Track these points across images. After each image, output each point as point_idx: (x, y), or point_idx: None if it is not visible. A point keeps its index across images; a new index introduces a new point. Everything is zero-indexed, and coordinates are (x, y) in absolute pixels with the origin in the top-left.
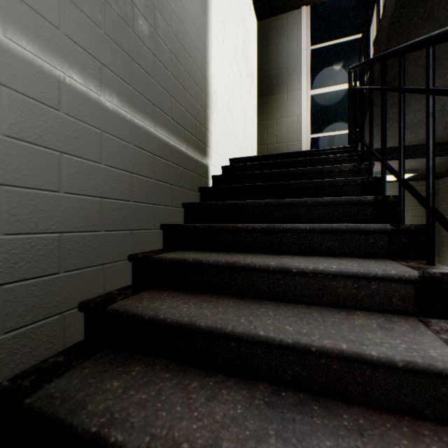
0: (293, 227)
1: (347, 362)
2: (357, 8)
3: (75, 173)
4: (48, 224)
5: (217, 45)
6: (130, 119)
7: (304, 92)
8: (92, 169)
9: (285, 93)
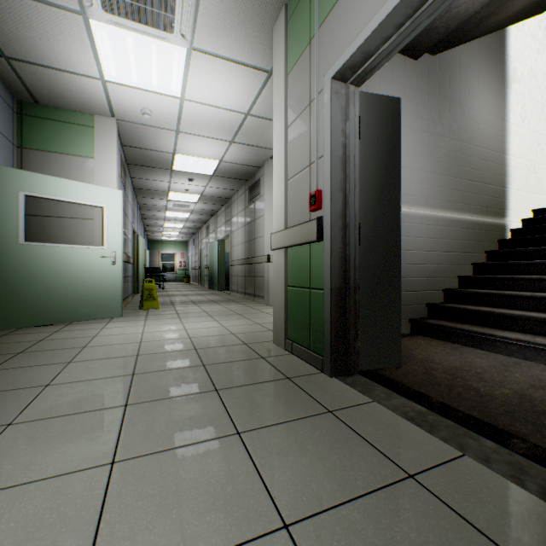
0: None
1: None
2: None
3: (441, 245)
4: (435, 262)
5: (515, 130)
6: (457, 217)
7: None
8: (445, 242)
9: None
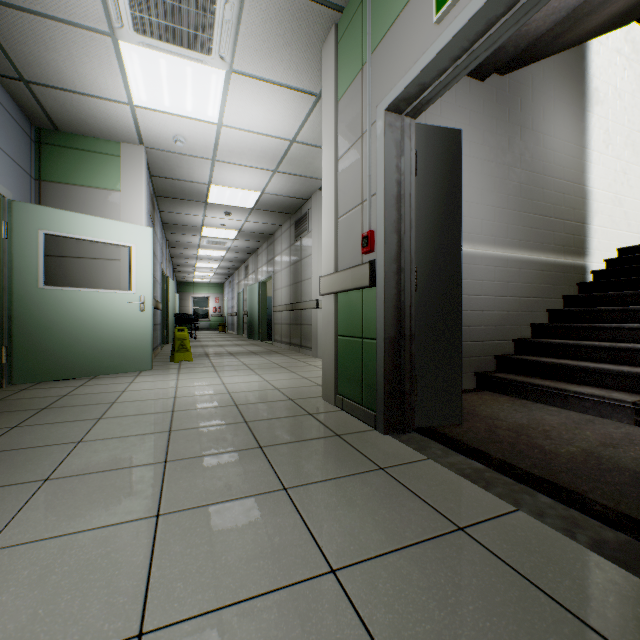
0: None
1: (632, 352)
2: None
3: (511, 289)
4: (504, 308)
5: (597, 159)
6: (530, 258)
7: None
8: (516, 286)
9: None
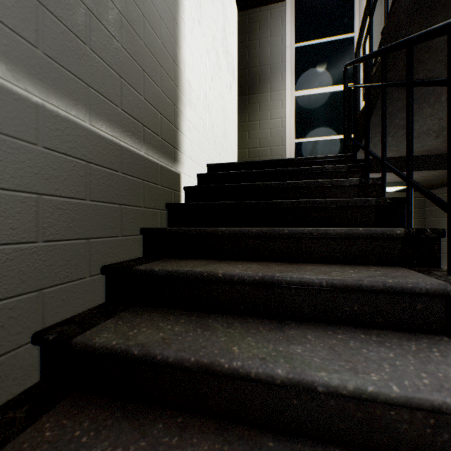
0: (302, 282)
1: None
2: (343, 6)
3: None
4: None
5: (191, 25)
6: (37, 103)
7: (289, 92)
8: None
9: (269, 92)
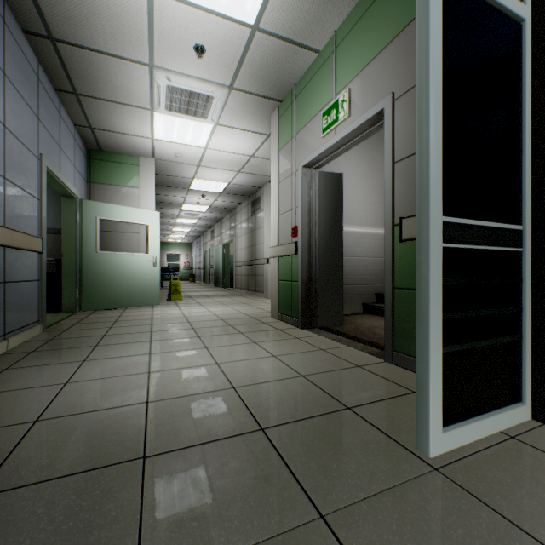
0: None
1: None
2: None
3: None
4: (381, 265)
5: None
6: None
7: None
8: None
9: None
